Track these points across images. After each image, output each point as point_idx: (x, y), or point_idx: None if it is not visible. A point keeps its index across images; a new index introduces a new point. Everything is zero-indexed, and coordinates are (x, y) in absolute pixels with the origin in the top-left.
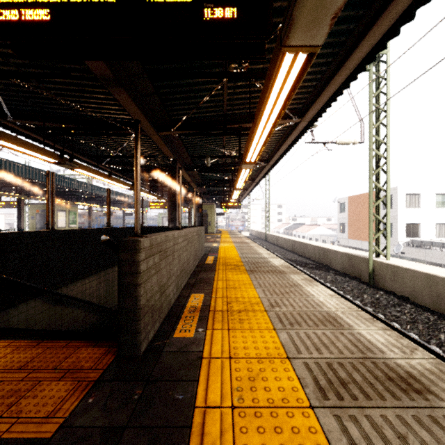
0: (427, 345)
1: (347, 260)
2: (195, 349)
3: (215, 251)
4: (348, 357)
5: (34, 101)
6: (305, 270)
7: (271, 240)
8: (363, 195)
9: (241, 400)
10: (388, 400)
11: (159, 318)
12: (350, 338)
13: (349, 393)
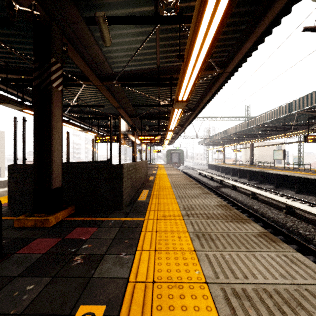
0: None
1: None
2: None
3: None
4: None
5: None
6: None
7: None
8: None
9: None
10: None
11: None
12: None
13: None
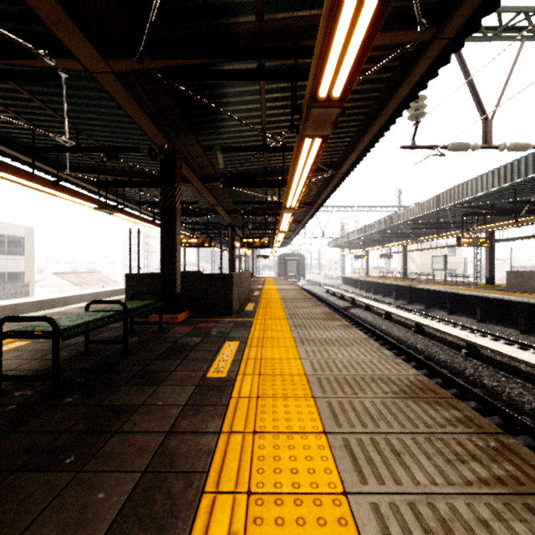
0: None
1: None
2: None
3: None
4: None
5: None
6: None
7: None
8: None
9: None
10: None
11: None
12: None
13: None
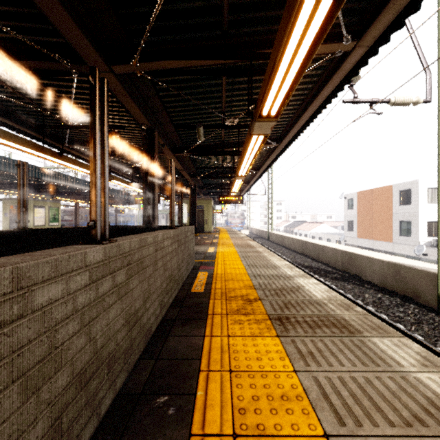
0: None
1: (391, 271)
2: None
3: (211, 261)
4: None
5: None
6: (328, 281)
7: (275, 239)
8: (376, 189)
9: None
10: None
11: None
12: None
13: None
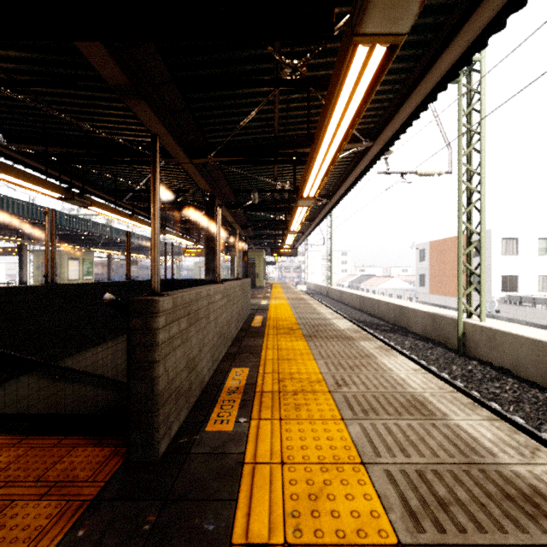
0: (539, 434)
1: (430, 321)
2: (235, 449)
3: (264, 310)
4: (445, 462)
5: (33, 120)
6: (377, 333)
7: (334, 295)
8: (448, 239)
9: (298, 533)
10: (510, 533)
11: (187, 404)
12: (446, 432)
13: (453, 521)
